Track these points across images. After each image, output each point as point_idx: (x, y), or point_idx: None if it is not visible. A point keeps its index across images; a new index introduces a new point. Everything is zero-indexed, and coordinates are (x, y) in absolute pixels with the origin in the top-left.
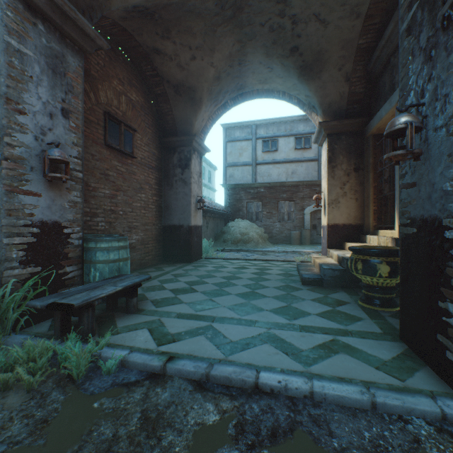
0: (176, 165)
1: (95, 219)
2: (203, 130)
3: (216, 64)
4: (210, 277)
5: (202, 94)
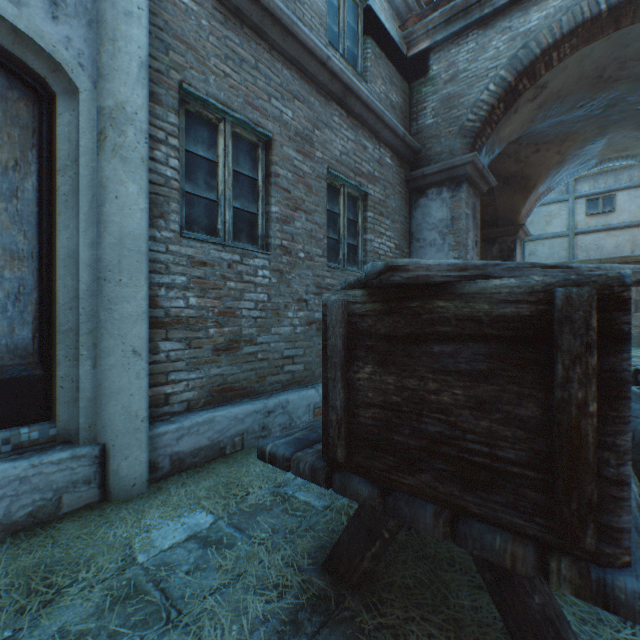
0: (495, 257)
1: None
2: (526, 214)
3: (564, 150)
4: None
5: (536, 181)
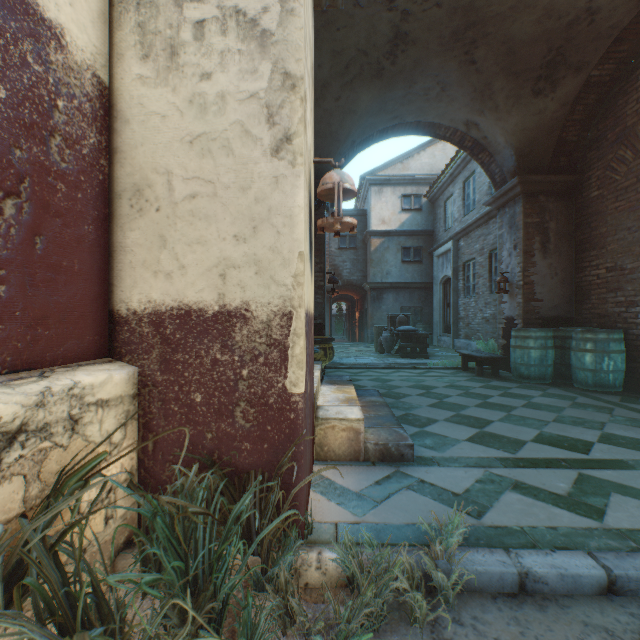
0: None
1: (633, 309)
2: None
3: None
4: (529, 405)
5: None
